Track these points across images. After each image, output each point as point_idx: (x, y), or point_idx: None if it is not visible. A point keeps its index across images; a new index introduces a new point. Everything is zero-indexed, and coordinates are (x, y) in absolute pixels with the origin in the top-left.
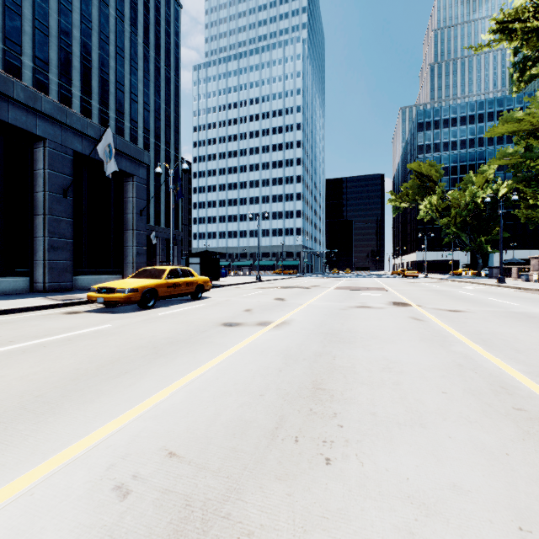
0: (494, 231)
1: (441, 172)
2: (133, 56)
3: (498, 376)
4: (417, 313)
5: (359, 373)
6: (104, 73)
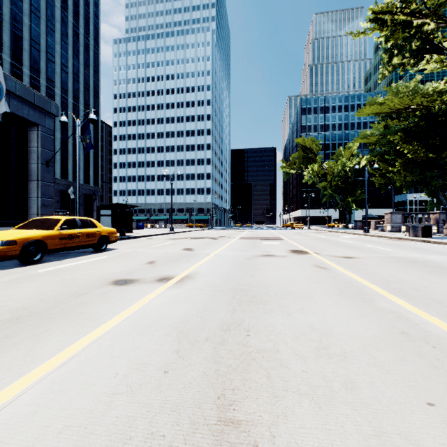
0: (357, 193)
1: (320, 146)
2: (50, 17)
3: None
4: (318, 261)
5: (288, 365)
6: (16, 29)
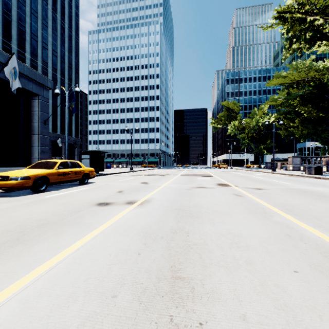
0: (267, 142)
1: (240, 107)
2: (44, 17)
3: (324, 246)
4: (236, 191)
5: (212, 251)
6: (21, 26)
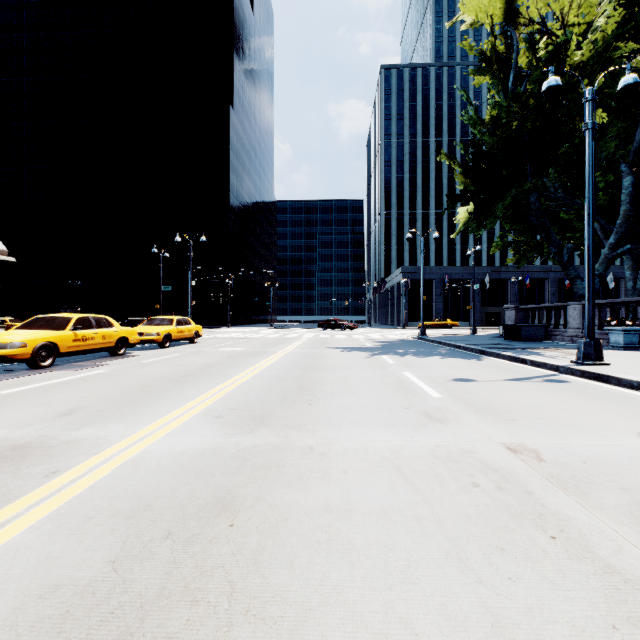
0: None
1: None
2: None
3: None
4: None
5: None
6: None
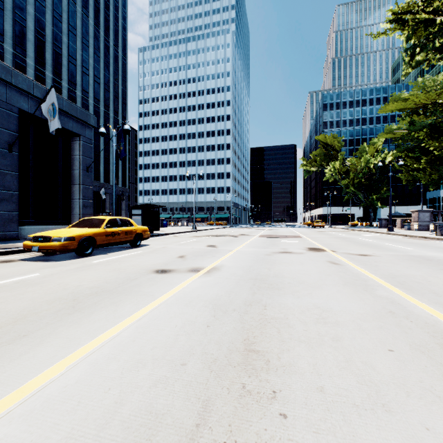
0: (382, 190)
1: (342, 143)
2: (84, 34)
3: (435, 325)
4: (333, 258)
5: (293, 326)
6: (57, 47)
